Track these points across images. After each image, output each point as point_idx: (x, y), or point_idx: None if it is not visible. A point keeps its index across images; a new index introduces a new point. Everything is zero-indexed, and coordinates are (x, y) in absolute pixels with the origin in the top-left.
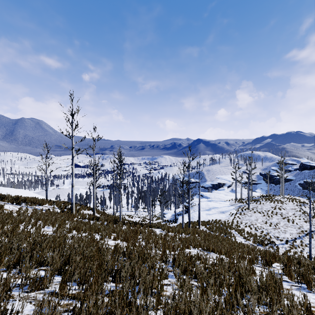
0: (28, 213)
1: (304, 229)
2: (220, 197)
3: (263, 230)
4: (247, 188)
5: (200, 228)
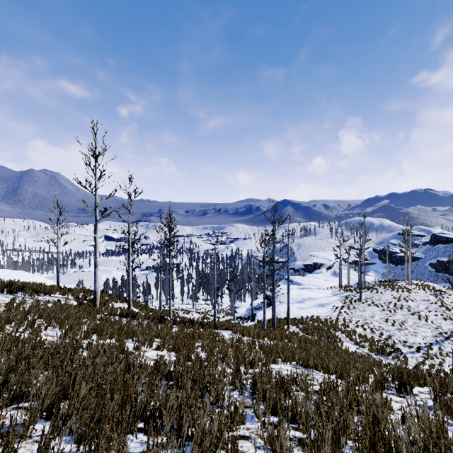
0: (25, 307)
1: (443, 330)
2: (317, 283)
3: (383, 332)
4: (358, 270)
5: (289, 328)
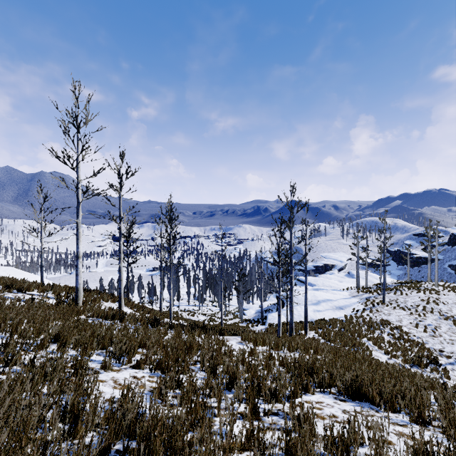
0: None
1: None
2: (331, 284)
3: (414, 339)
4: (380, 269)
5: (307, 334)
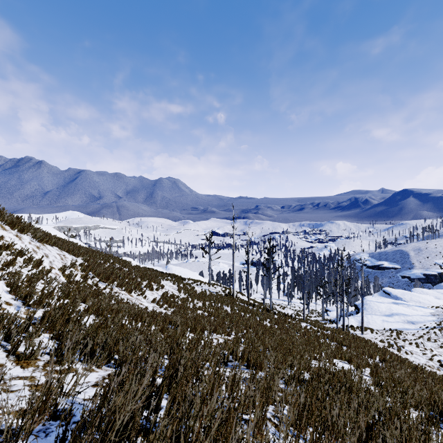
0: (208, 294)
1: None
2: (421, 300)
3: None
4: None
5: (363, 334)
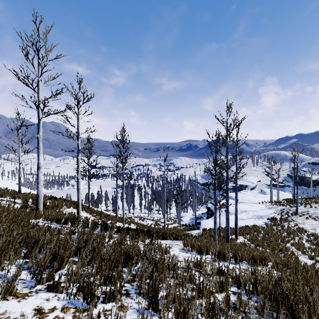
0: None
1: None
2: (249, 199)
3: None
4: (292, 187)
5: (237, 239)
